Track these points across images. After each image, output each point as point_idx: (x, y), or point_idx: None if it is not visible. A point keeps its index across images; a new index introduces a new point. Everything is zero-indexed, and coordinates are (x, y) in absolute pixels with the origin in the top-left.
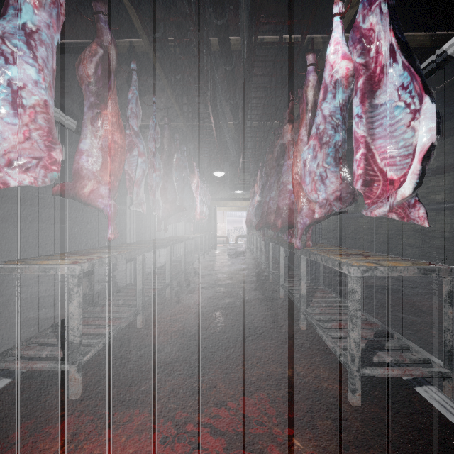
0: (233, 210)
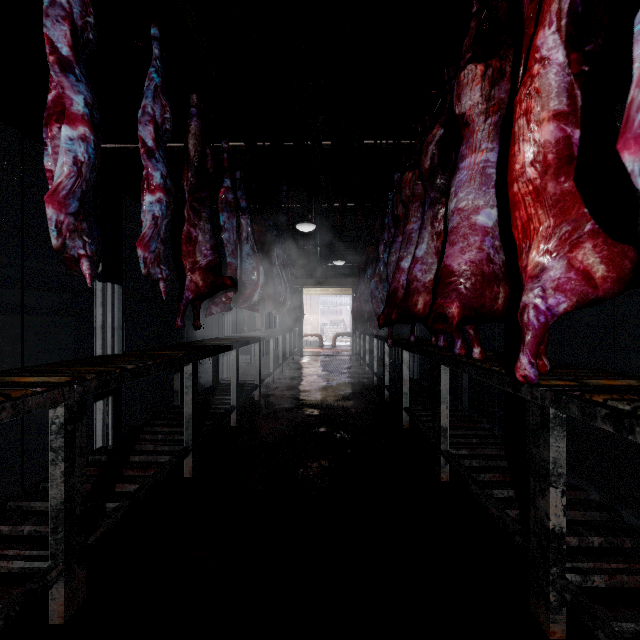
0: (329, 294)
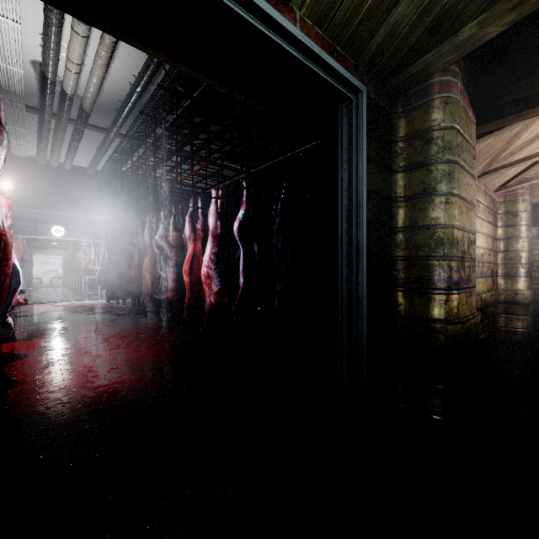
0: (47, 254)
